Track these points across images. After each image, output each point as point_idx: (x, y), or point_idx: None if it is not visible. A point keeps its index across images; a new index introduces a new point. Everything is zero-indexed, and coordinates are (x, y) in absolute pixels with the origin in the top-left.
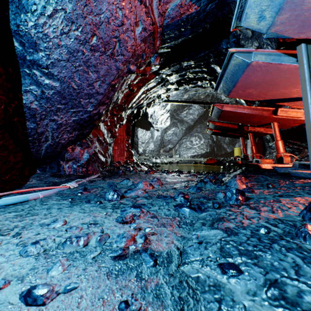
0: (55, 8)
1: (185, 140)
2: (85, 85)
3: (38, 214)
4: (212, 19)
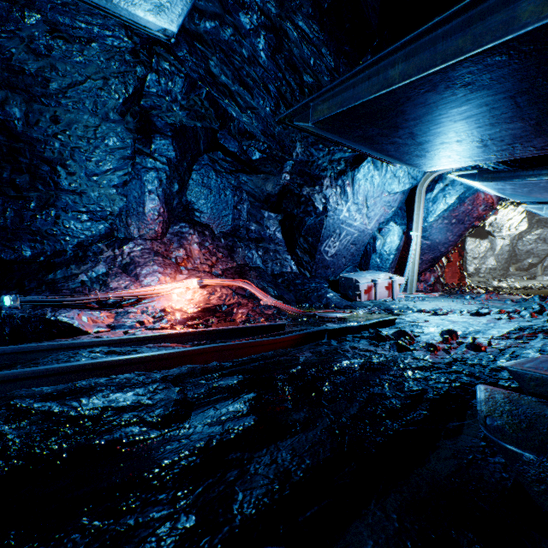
0: (439, 218)
1: None
2: (443, 239)
3: (442, 299)
4: None
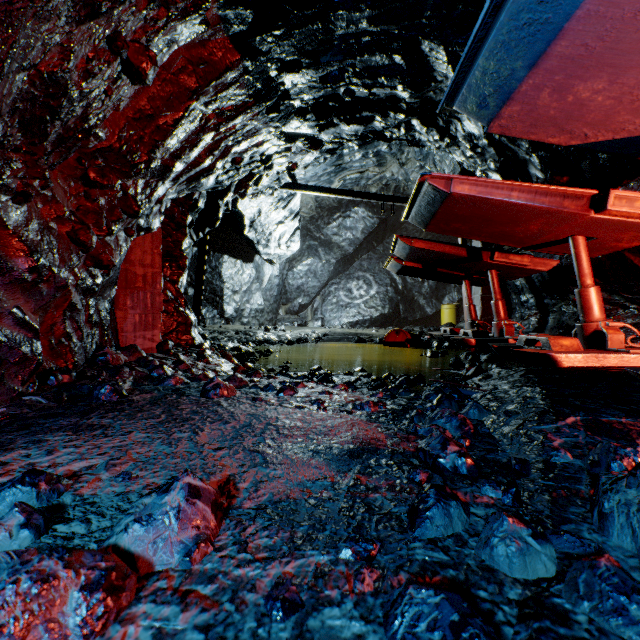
0: None
1: (335, 287)
2: None
3: None
4: None
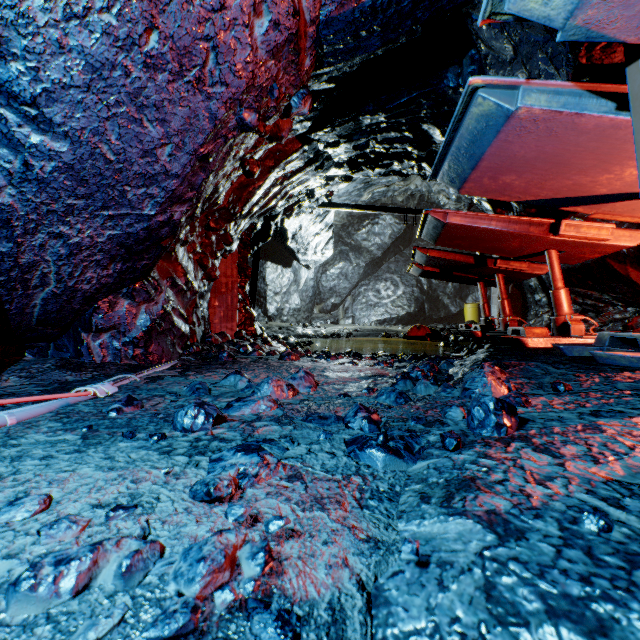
0: None
1: (365, 288)
2: (134, 152)
3: None
4: (428, 12)
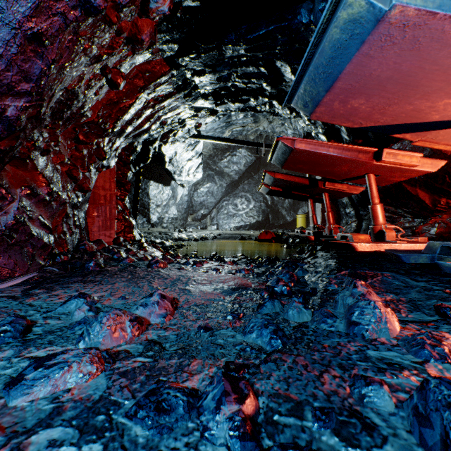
0: None
1: (226, 202)
2: None
3: None
4: None
